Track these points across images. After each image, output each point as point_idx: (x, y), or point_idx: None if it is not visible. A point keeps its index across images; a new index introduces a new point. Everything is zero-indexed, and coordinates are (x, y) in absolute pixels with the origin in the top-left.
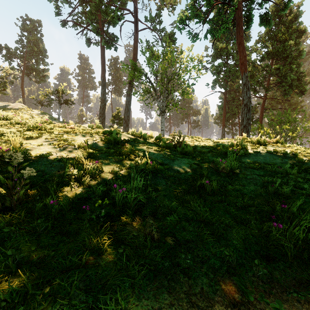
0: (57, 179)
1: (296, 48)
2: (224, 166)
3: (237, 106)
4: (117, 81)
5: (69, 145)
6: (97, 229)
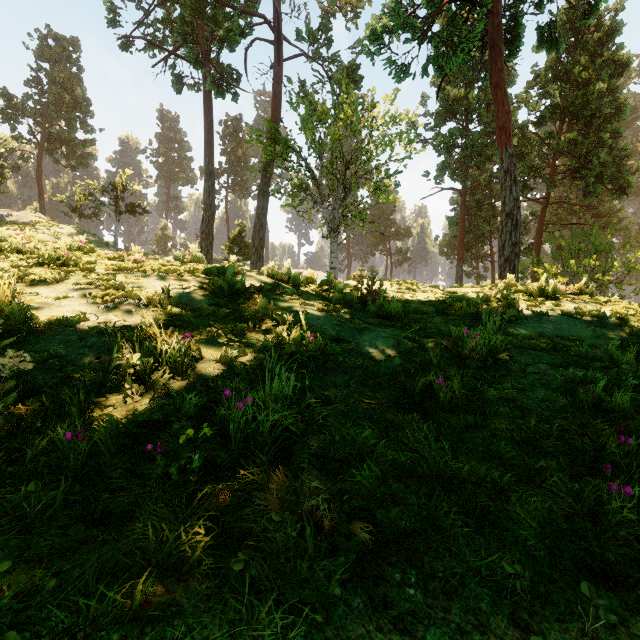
0: (88, 378)
1: (610, 99)
2: (473, 345)
3: (487, 220)
4: (240, 166)
5: (129, 298)
6: (181, 503)
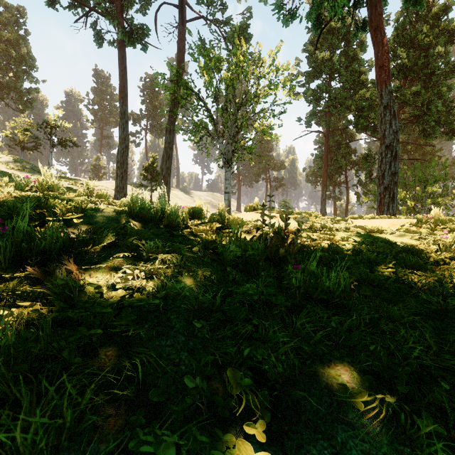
0: None
1: (444, 61)
2: None
3: (343, 156)
4: (156, 113)
5: None
6: None
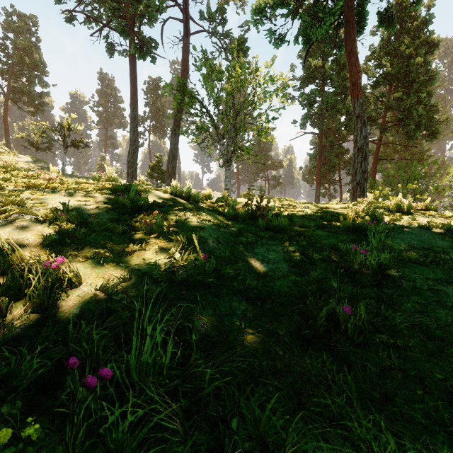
0: None
1: (425, 69)
2: (362, 259)
3: (337, 155)
4: (159, 114)
5: (27, 214)
6: None
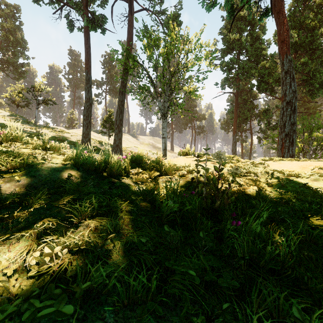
0: None
1: None
2: None
3: (248, 110)
4: (113, 80)
5: None
6: None
